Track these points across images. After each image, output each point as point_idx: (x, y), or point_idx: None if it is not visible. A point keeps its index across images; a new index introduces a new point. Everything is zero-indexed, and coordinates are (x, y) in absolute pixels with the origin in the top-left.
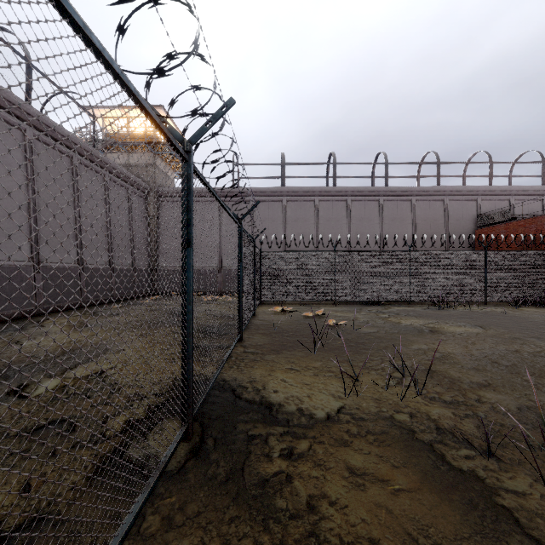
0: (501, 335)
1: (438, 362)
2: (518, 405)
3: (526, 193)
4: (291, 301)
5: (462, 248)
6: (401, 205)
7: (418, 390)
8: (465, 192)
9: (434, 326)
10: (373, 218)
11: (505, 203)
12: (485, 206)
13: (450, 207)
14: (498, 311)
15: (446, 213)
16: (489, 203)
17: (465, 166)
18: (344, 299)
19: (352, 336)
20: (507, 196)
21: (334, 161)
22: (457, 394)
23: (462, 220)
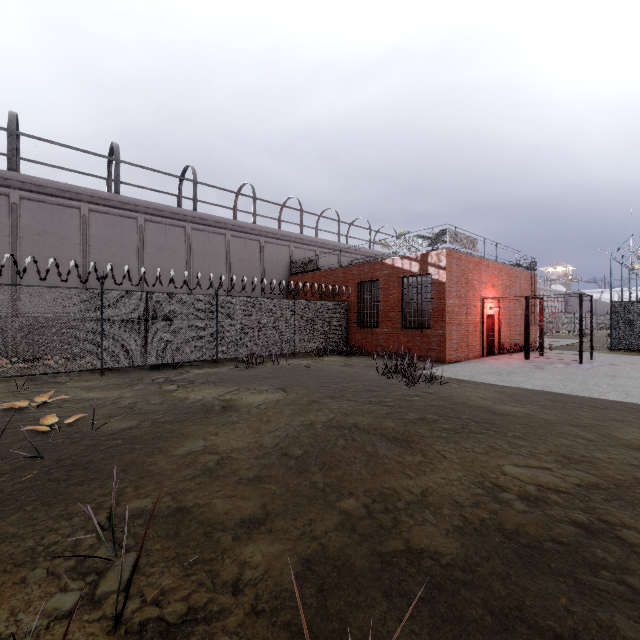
0: (301, 399)
1: (207, 480)
2: (297, 566)
3: (328, 247)
4: (6, 376)
5: (277, 295)
6: (214, 239)
7: (116, 617)
8: (280, 235)
9: (232, 397)
10: (177, 249)
11: (312, 254)
12: (297, 254)
13: (266, 249)
14: (304, 364)
15: (262, 255)
16: (300, 252)
17: (281, 209)
18: (119, 364)
19: (76, 449)
20: (314, 247)
21: (116, 156)
22: (205, 580)
23: (277, 266)
